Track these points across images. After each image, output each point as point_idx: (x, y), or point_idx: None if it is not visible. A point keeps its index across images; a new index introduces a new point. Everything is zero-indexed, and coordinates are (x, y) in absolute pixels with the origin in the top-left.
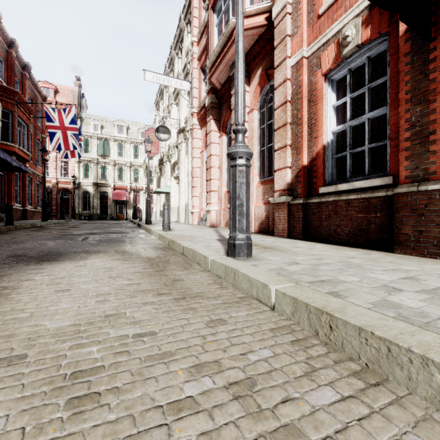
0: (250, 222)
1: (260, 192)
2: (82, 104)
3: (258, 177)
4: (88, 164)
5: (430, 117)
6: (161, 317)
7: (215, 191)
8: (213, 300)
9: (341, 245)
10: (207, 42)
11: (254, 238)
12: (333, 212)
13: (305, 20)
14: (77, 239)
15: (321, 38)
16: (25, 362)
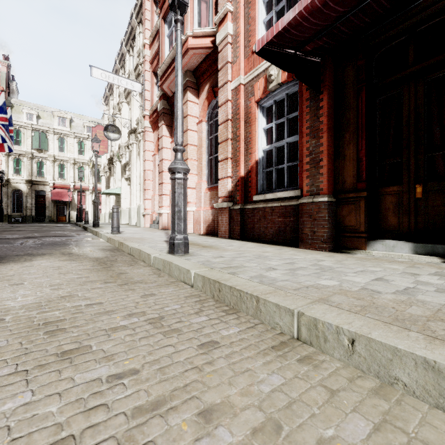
0: (199, 225)
1: (207, 197)
2: (12, 87)
3: (207, 183)
4: (20, 158)
5: (320, 149)
6: (107, 295)
7: (167, 195)
8: (150, 284)
9: (267, 243)
10: (159, 49)
11: (199, 239)
12: (263, 216)
13: (243, 52)
14: (14, 243)
15: (254, 71)
16: (5, 321)
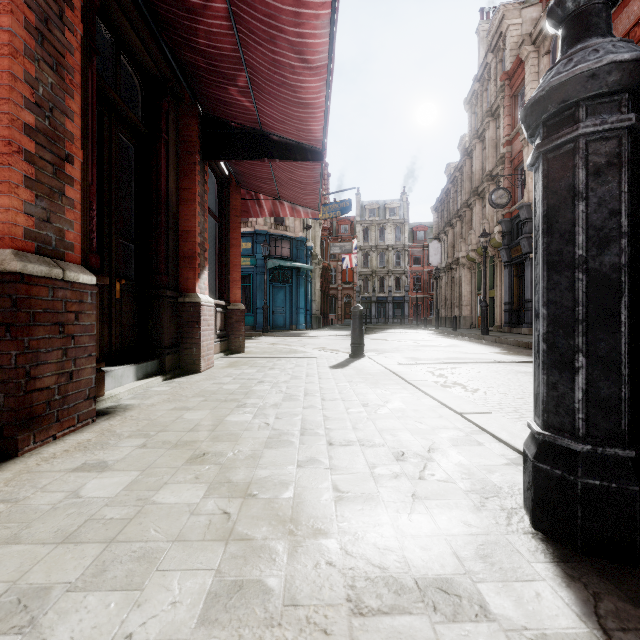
0: None
1: None
2: None
3: None
4: None
5: (66, 122)
6: None
7: None
8: None
9: None
10: None
11: None
12: None
13: None
14: None
15: None
16: None
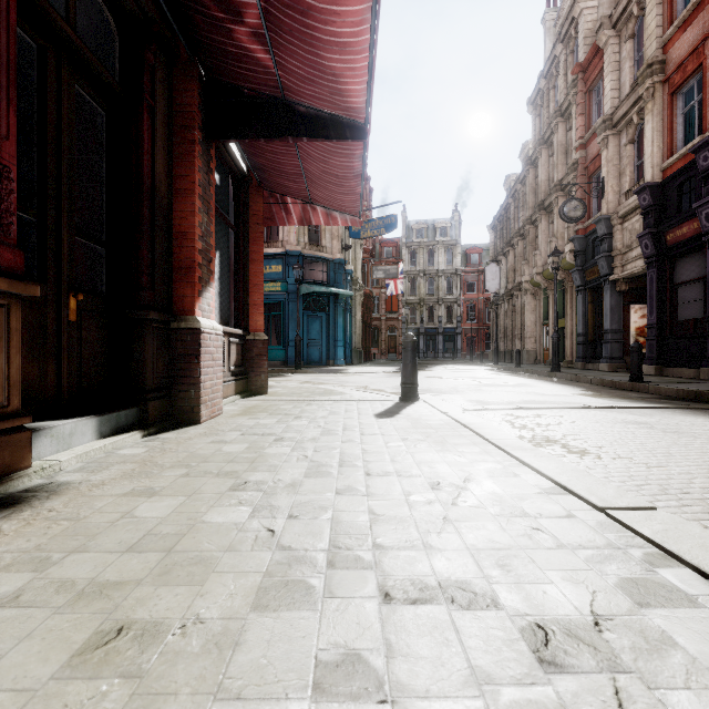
0: None
1: None
2: None
3: None
4: None
5: None
6: None
7: None
8: None
9: None
10: None
11: None
12: None
13: None
14: None
15: None
16: None
